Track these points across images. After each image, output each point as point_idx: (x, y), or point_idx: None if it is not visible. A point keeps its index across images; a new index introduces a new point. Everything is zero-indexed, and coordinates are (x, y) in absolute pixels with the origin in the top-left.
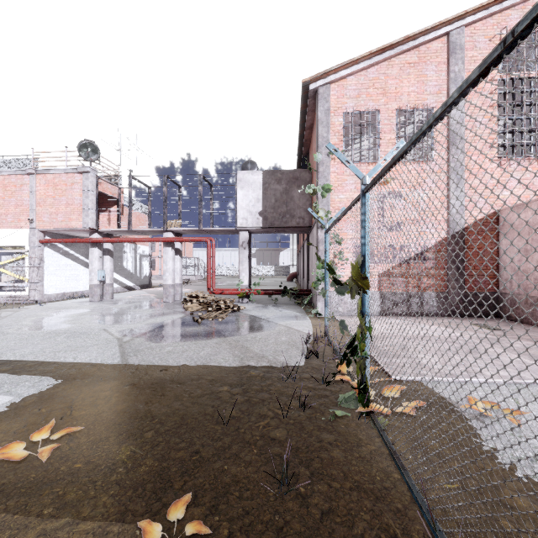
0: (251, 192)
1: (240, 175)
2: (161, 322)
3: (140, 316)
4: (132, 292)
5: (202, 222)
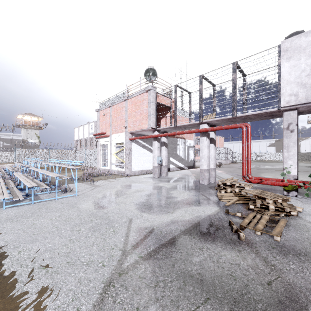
0: (304, 59)
1: (286, 44)
2: (189, 219)
3: (173, 202)
4: (181, 171)
5: (235, 109)
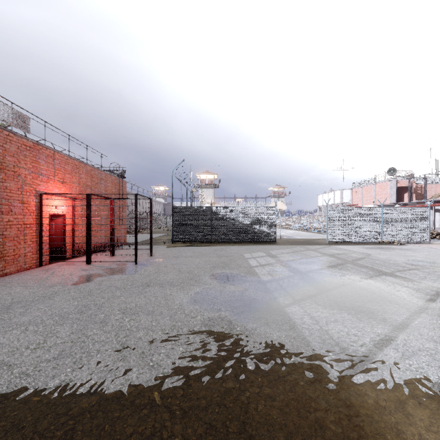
0: None
1: None
2: None
3: None
4: None
5: None
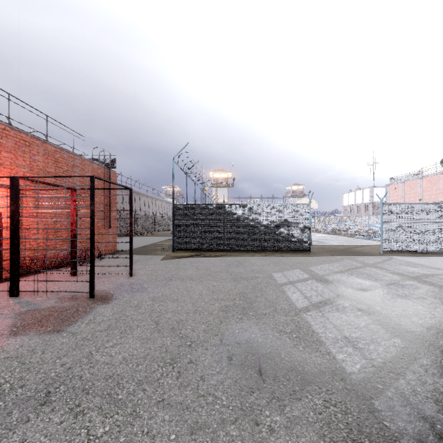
0: None
1: None
2: None
3: None
4: None
5: None
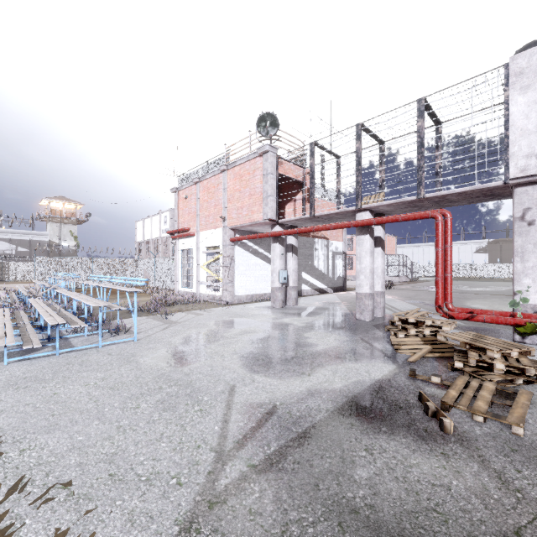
0: None
1: (520, 61)
2: (342, 388)
3: (311, 353)
4: (322, 296)
5: (423, 184)
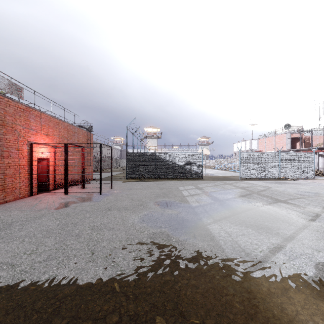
0: None
1: None
2: None
3: None
4: None
5: None
